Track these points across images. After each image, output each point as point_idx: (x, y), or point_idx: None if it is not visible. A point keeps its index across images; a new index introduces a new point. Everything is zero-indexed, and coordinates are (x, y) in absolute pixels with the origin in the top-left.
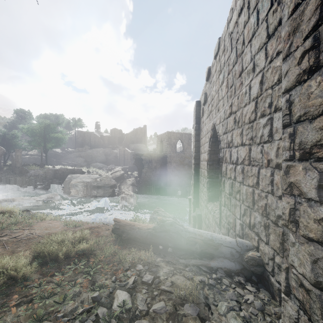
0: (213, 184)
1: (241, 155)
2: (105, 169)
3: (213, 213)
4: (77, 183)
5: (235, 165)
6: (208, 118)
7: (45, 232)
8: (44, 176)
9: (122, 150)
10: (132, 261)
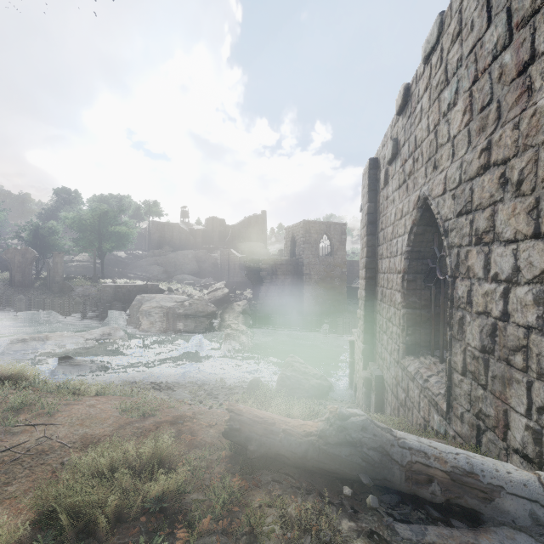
0: (415, 320)
1: (535, 261)
2: (198, 286)
3: (423, 381)
4: (152, 310)
5: (508, 286)
6: (401, 189)
7: (78, 434)
8: (98, 297)
9: (225, 253)
10: (283, 535)
